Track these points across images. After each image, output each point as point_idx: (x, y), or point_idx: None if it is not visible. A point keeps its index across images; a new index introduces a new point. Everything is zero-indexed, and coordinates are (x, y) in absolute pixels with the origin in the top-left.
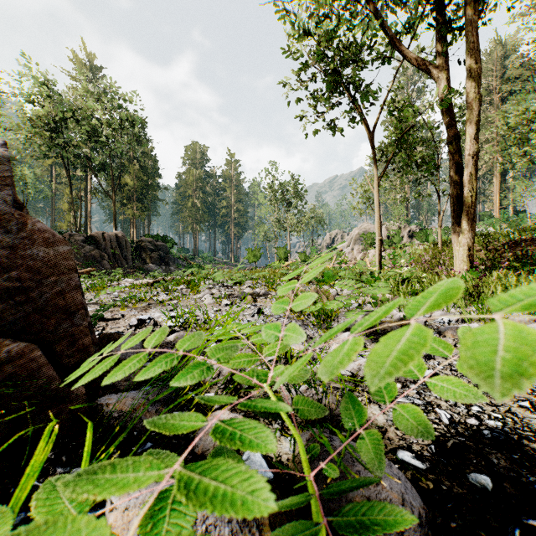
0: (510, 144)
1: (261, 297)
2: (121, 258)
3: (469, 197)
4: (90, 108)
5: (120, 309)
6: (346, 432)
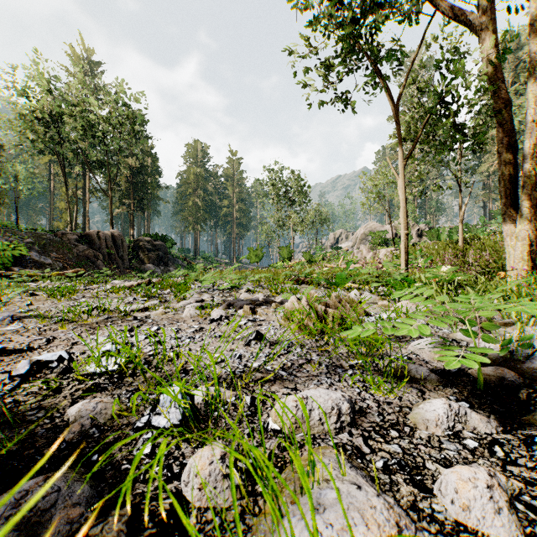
0: None
1: (263, 306)
2: (117, 258)
3: (531, 176)
4: (85, 101)
5: (59, 327)
6: None
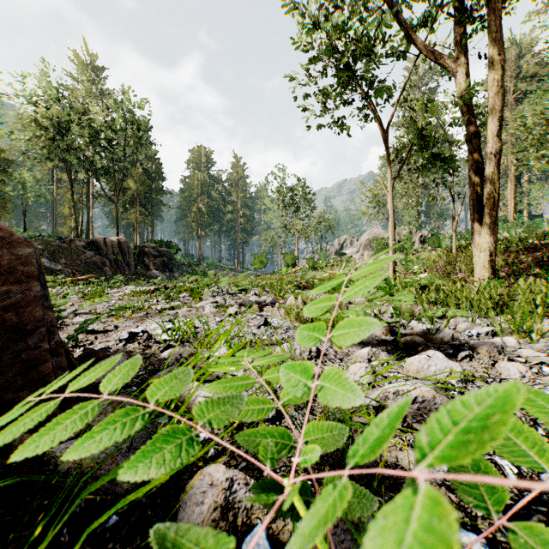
0: (527, 145)
1: (268, 306)
2: (124, 264)
3: (491, 198)
4: (92, 109)
5: (114, 319)
6: (382, 496)
